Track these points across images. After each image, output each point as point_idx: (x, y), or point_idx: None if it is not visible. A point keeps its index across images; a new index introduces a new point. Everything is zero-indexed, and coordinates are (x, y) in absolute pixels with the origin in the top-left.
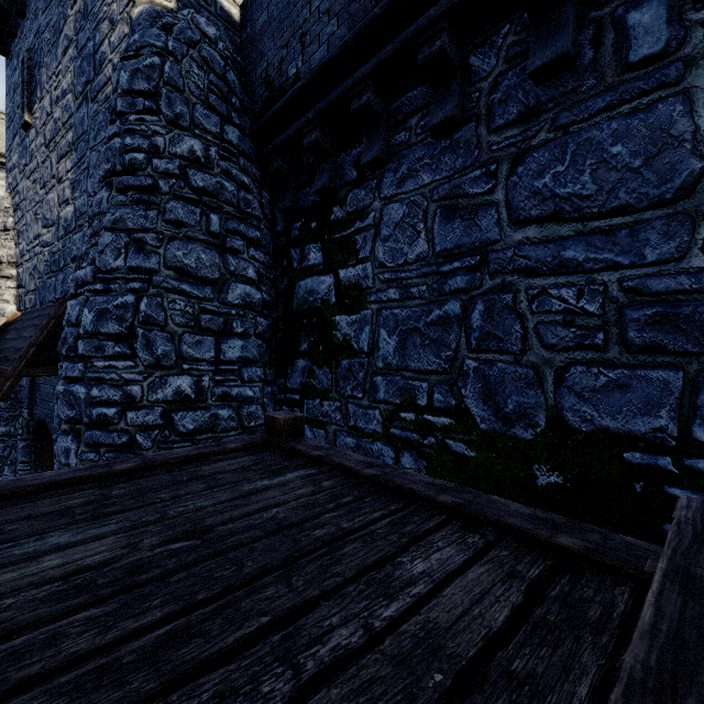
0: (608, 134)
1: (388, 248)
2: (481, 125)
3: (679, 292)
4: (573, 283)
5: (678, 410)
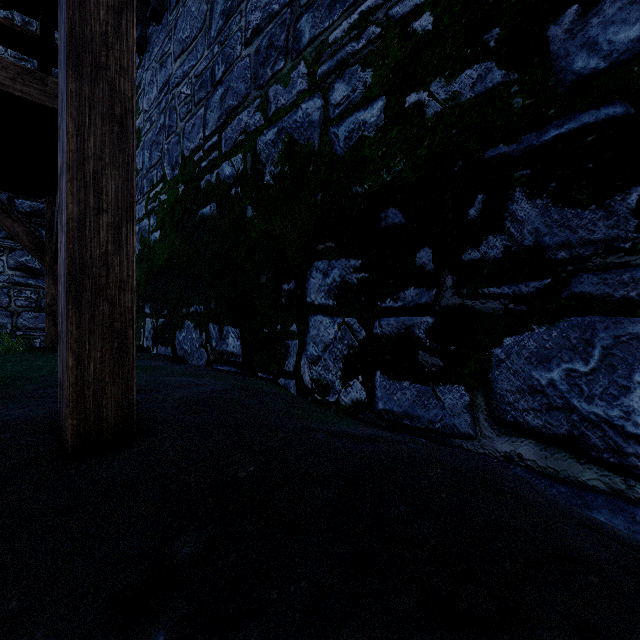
0: (192, 3)
1: (147, 99)
2: (168, 13)
3: (203, 70)
4: (186, 82)
5: (203, 126)
